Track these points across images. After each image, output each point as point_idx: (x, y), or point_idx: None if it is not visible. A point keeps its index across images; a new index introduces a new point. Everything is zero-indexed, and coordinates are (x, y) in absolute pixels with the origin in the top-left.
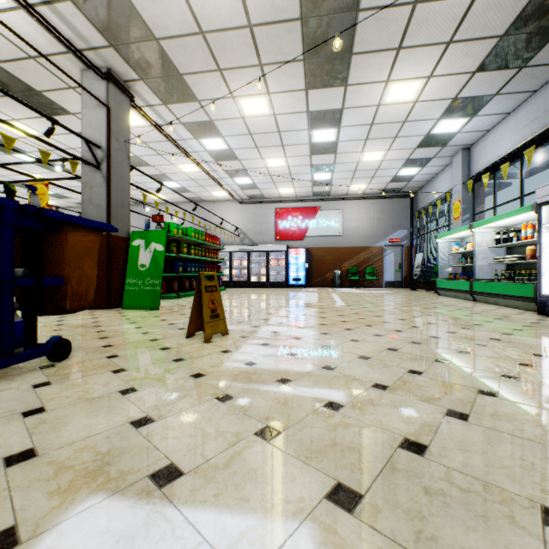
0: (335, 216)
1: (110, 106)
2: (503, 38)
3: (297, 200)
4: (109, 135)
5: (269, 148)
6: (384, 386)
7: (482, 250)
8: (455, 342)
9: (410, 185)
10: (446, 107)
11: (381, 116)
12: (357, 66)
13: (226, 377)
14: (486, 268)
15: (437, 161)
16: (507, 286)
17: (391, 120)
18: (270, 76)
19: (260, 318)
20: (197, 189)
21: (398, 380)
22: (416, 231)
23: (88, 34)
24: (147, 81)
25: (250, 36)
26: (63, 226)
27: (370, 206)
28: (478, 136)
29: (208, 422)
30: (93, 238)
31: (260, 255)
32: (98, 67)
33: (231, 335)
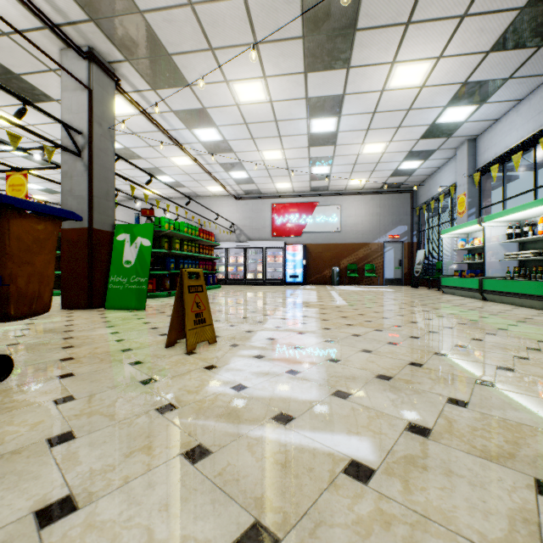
0: (334, 212)
1: (92, 89)
2: (523, 10)
3: (294, 195)
4: (91, 119)
5: (266, 139)
6: (424, 429)
7: (490, 246)
8: (488, 354)
9: (411, 180)
10: (454, 93)
11: (384, 103)
12: (361, 44)
13: (204, 412)
14: (495, 264)
15: (440, 154)
16: (523, 284)
17: (395, 108)
18: (266, 57)
19: (255, 321)
20: (192, 183)
21: (439, 417)
22: (417, 227)
23: (65, 6)
24: (133, 62)
25: (244, 8)
26: (4, 210)
27: (369, 201)
28: (485, 126)
29: (161, 512)
30: (48, 227)
31: (256, 251)
32: (78, 45)
33: (219, 344)
